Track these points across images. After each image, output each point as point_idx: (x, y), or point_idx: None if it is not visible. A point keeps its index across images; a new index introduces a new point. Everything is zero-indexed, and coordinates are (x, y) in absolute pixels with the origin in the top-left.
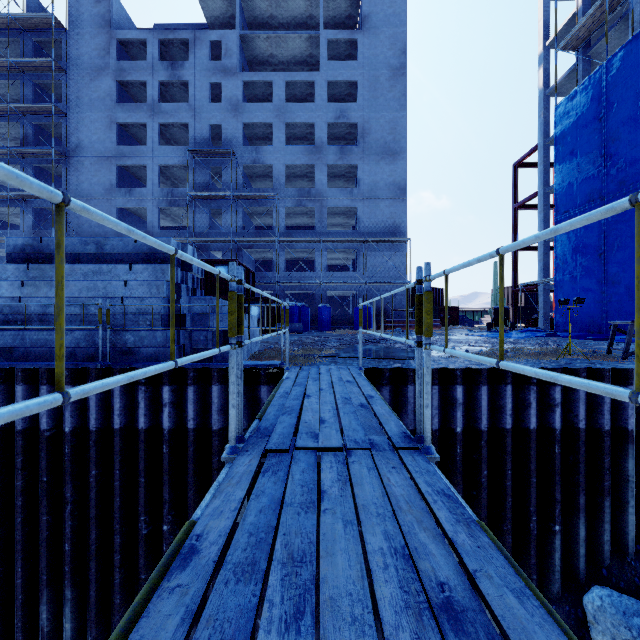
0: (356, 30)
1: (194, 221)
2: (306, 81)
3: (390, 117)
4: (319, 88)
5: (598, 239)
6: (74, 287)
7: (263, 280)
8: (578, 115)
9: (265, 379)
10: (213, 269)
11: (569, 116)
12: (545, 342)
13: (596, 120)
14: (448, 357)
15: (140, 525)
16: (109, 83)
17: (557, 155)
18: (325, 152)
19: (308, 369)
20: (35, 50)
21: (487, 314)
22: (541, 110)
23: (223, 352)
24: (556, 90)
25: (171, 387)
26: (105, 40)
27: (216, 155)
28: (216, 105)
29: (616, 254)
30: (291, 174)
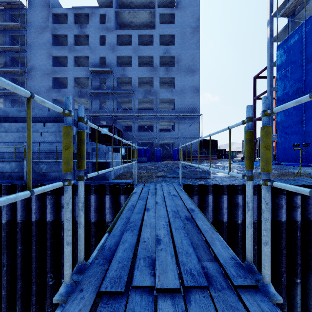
0: (174, 8)
1: (92, 105)
2: (148, 34)
3: (191, 53)
4: (155, 38)
5: (300, 113)
6: (11, 136)
7: (127, 135)
8: (289, 49)
9: (123, 191)
10: (9, 84)
11: (284, 50)
12: (276, 167)
13: (299, 52)
14: (229, 177)
15: (47, 279)
16: (48, 35)
17: (278, 71)
18: (158, 70)
19: (148, 185)
20: (11, 19)
21: (239, 153)
22: (269, 48)
23: (98, 175)
24: (277, 37)
25: None
26: (46, 13)
27: (103, 72)
28: (103, 46)
29: (311, 121)
30: (141, 82)
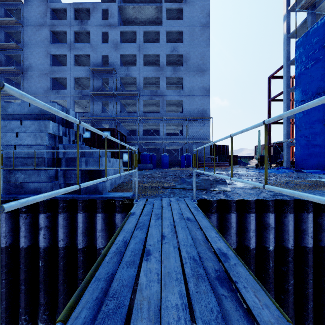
0: (182, 3)
1: (93, 108)
2: (155, 31)
3: (201, 51)
4: (162, 35)
5: (323, 115)
6: None
7: (131, 140)
8: (310, 45)
9: (119, 208)
10: None
11: (304, 46)
12: (299, 176)
13: (322, 47)
14: (252, 188)
15: (21, 323)
16: (46, 32)
17: (296, 69)
18: (165, 70)
19: (152, 202)
20: (6, 14)
21: (252, 159)
22: (285, 45)
23: (89, 186)
24: (296, 32)
25: (46, 214)
26: (44, 8)
27: (105, 71)
28: (105, 44)
29: None
30: (146, 83)
